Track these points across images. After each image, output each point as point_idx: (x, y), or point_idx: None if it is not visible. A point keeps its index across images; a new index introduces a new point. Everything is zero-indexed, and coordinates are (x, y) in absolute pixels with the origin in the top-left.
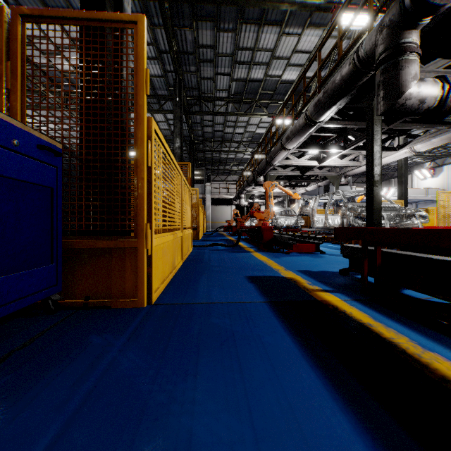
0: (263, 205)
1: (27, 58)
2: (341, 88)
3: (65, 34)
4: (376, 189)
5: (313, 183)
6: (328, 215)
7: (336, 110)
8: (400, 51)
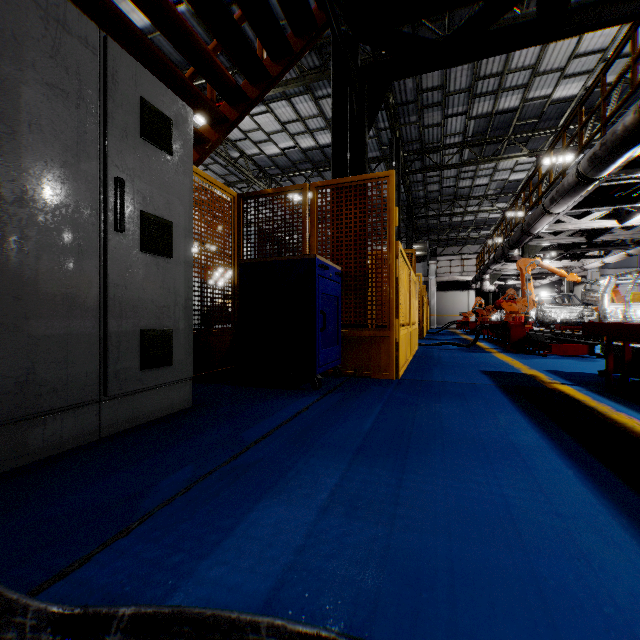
0: None
1: (241, 151)
2: (624, 140)
3: (276, 121)
4: None
5: (615, 251)
6: (628, 305)
7: (627, 159)
8: None
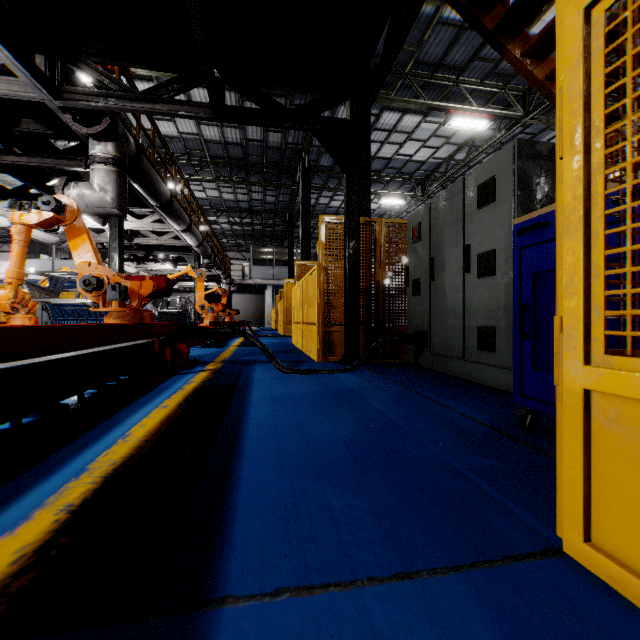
0: None
1: None
2: None
3: None
4: None
5: None
6: None
7: None
8: None
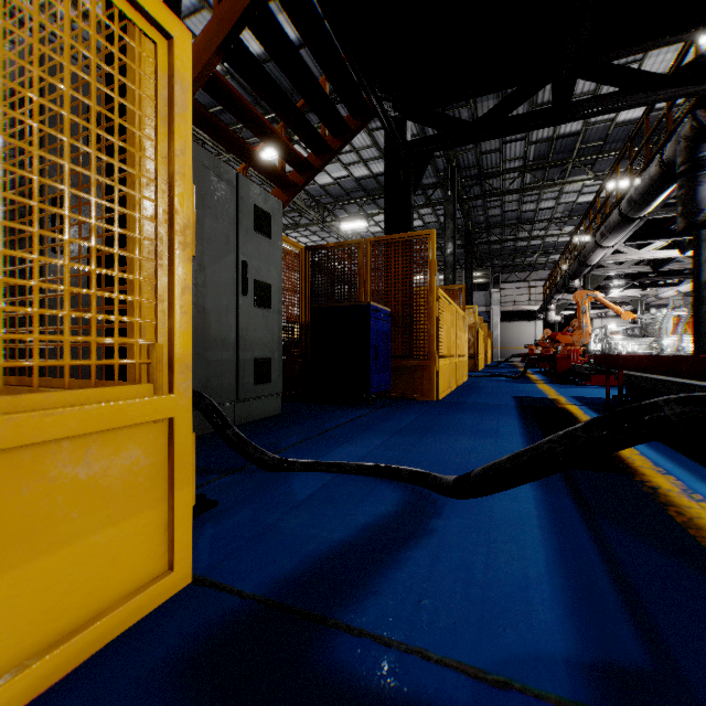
0: (597, 318)
1: None
2: (652, 187)
3: None
4: (703, 308)
5: (688, 279)
6: (681, 338)
7: (664, 200)
8: (695, 166)
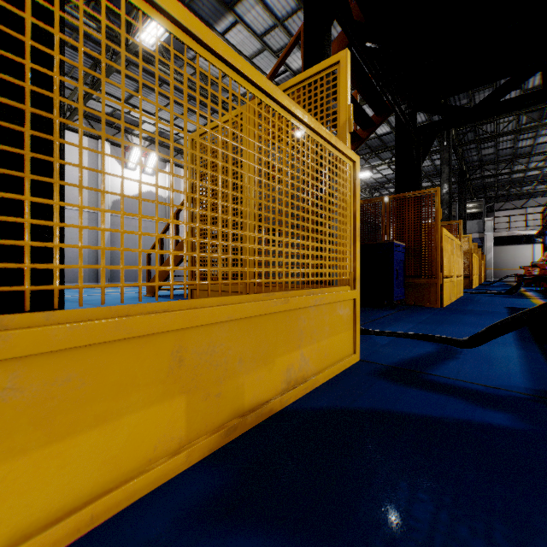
0: None
1: None
2: None
3: None
4: None
5: None
6: None
7: None
8: None
